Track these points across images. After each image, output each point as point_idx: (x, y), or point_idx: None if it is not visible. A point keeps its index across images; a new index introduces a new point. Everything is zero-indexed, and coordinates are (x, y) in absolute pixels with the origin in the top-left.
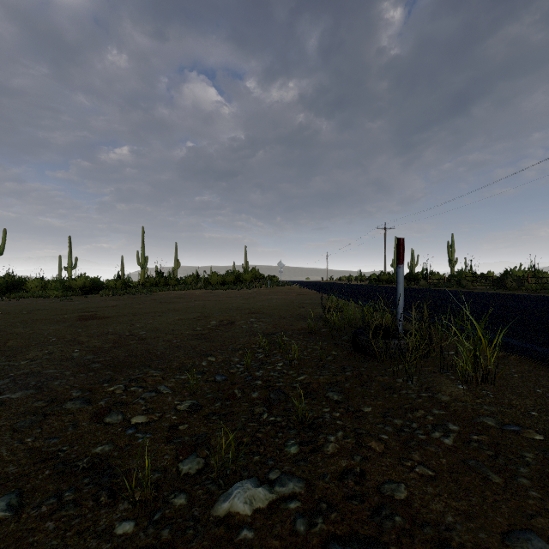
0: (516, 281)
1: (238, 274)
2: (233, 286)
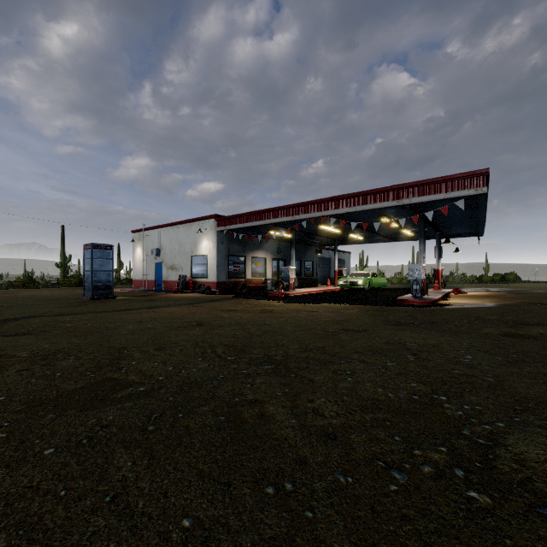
0: None
1: (501, 275)
2: (507, 282)
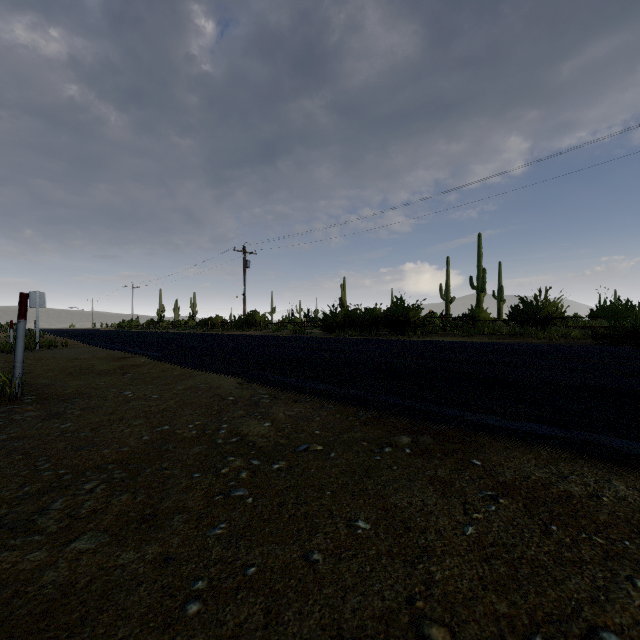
0: (161, 326)
1: None
2: None
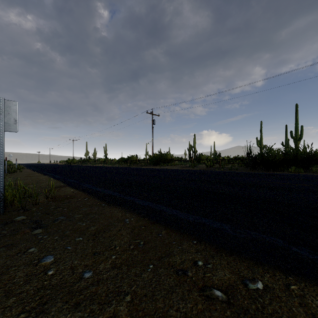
0: (94, 162)
1: None
2: None
